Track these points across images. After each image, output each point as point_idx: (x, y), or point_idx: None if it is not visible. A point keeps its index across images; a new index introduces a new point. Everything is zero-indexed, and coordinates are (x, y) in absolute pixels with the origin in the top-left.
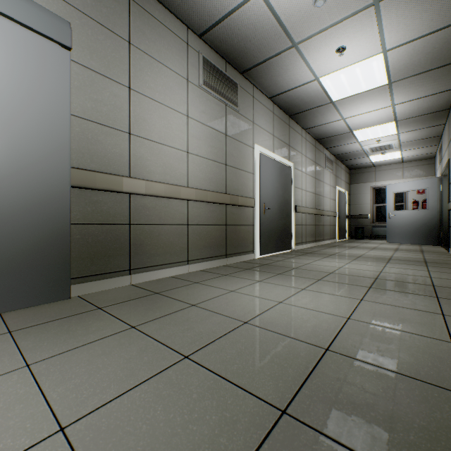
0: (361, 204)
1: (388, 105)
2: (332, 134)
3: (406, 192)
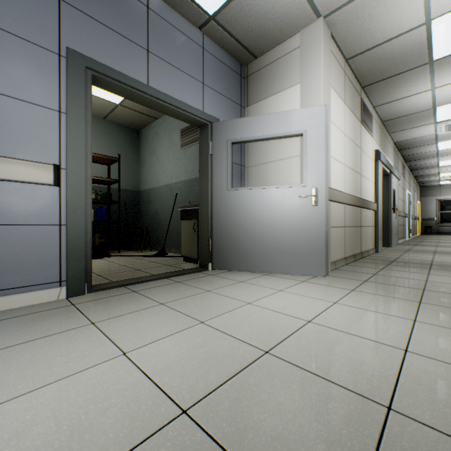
0: (428, 211)
1: None
2: (426, 174)
3: None
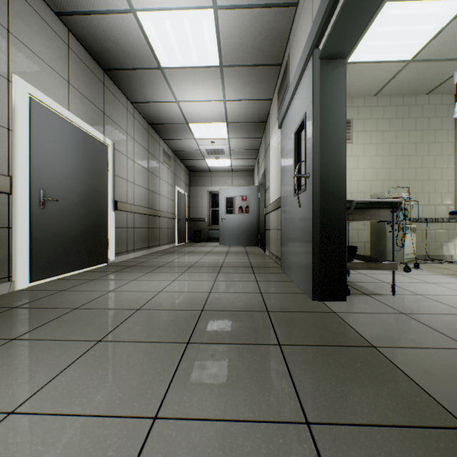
0: (200, 207)
1: (221, 98)
2: (167, 120)
3: (235, 199)
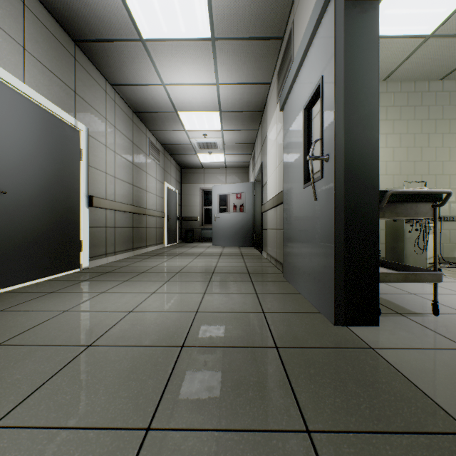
0: (192, 205)
1: (213, 81)
2: (153, 108)
3: (229, 197)
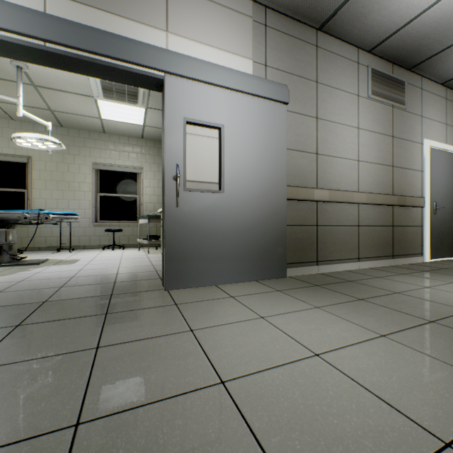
0: None
1: None
2: None
3: None
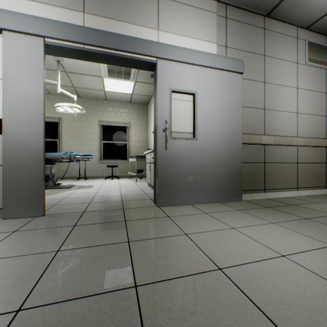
0: None
1: None
2: None
3: None
